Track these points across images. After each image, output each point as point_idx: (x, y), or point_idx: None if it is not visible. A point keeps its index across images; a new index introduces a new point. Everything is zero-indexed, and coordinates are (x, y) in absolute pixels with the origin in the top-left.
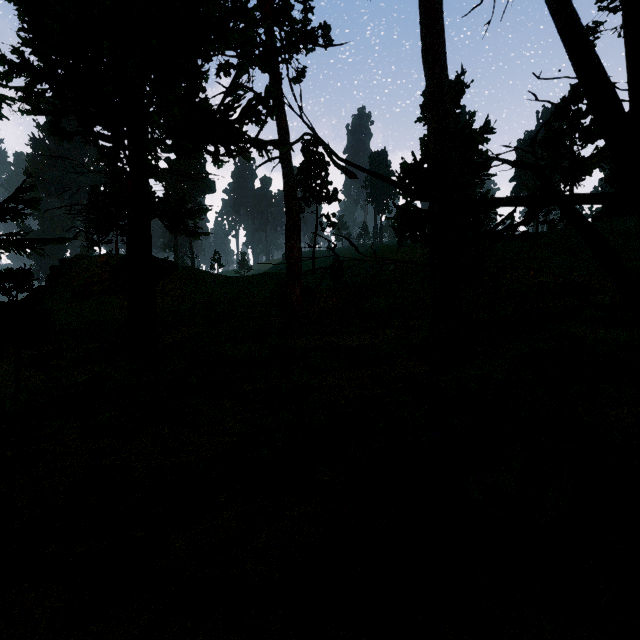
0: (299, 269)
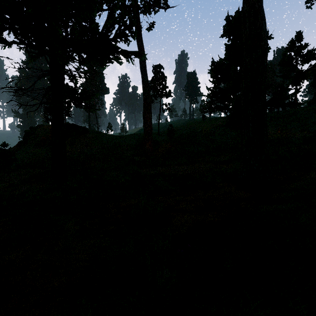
0: (150, 129)
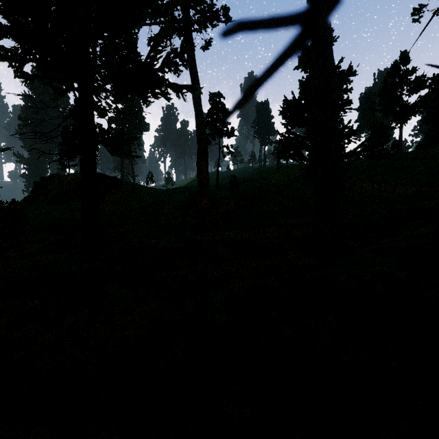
0: (207, 182)
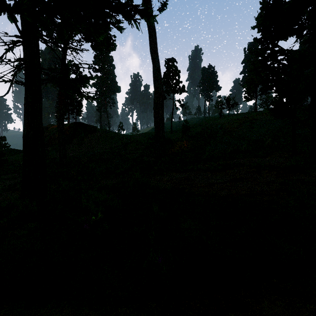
0: (163, 124)
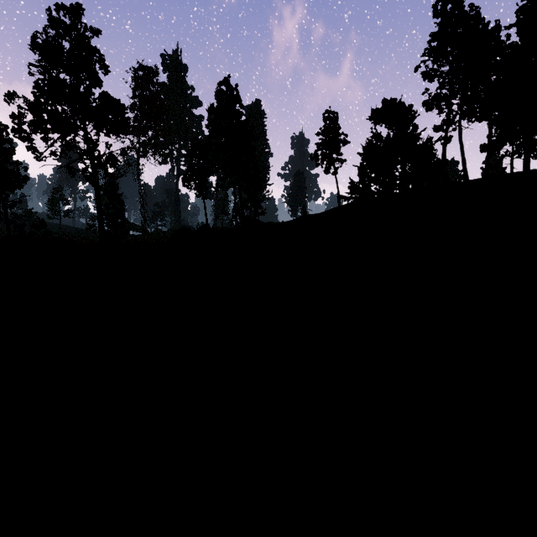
0: None
